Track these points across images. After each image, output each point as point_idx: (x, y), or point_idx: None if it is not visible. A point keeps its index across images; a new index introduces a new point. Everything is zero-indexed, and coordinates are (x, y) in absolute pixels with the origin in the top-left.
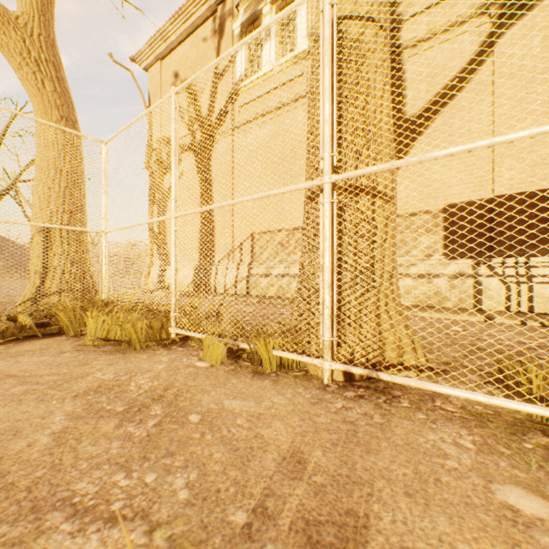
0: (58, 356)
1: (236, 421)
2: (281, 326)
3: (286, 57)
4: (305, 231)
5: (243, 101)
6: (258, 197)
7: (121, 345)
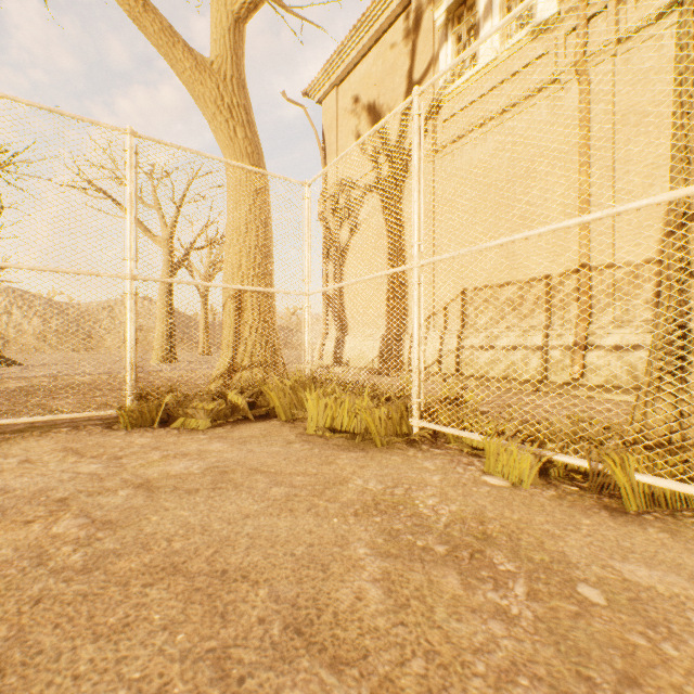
0: (289, 447)
1: (690, 619)
2: (591, 427)
3: (519, 35)
4: (690, 268)
5: (449, 112)
6: (595, 218)
7: (353, 438)
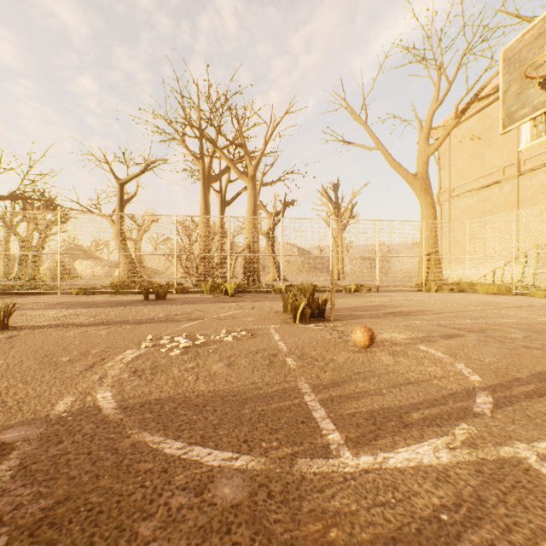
0: (478, 295)
1: None
2: None
3: None
4: None
5: (527, 156)
6: None
7: (494, 294)
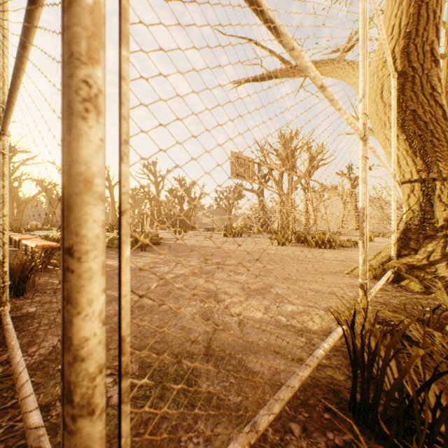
0: None
1: None
2: None
3: None
4: None
5: None
6: None
7: None
